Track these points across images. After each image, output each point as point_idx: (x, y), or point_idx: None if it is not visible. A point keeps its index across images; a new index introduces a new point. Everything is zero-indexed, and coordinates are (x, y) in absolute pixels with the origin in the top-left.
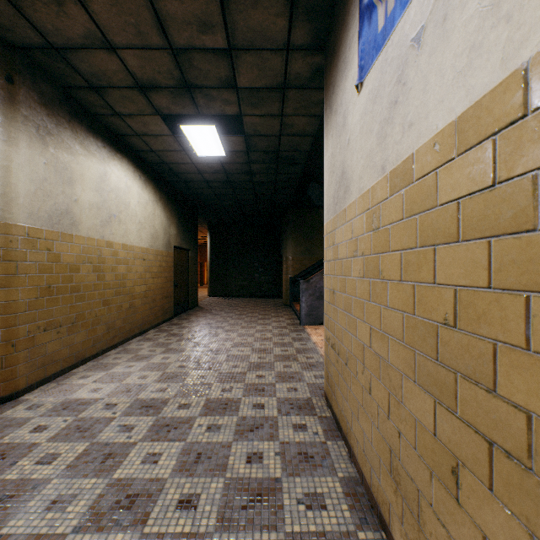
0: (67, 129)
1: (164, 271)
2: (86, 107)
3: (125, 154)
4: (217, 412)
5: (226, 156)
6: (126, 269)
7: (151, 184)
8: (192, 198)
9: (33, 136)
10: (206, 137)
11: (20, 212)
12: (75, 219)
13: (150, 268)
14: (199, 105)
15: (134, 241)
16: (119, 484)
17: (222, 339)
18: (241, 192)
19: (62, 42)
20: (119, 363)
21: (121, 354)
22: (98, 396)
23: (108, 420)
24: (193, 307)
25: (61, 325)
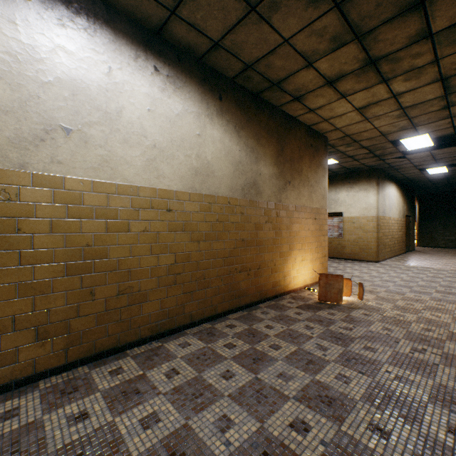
0: (384, 183)
1: (401, 228)
2: (386, 173)
3: (392, 181)
4: (455, 271)
5: (447, 172)
6: (393, 228)
7: (398, 188)
8: (413, 186)
9: (380, 190)
10: (438, 169)
11: (379, 212)
12: (385, 211)
13: (398, 227)
14: (439, 164)
15: (394, 216)
16: (433, 272)
17: (445, 261)
18: (454, 180)
19: (394, 165)
20: (400, 261)
21: (396, 259)
22: (405, 264)
23: (416, 267)
24: (412, 250)
25: (383, 245)
